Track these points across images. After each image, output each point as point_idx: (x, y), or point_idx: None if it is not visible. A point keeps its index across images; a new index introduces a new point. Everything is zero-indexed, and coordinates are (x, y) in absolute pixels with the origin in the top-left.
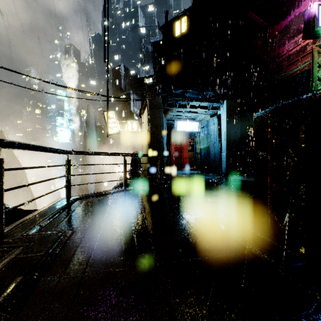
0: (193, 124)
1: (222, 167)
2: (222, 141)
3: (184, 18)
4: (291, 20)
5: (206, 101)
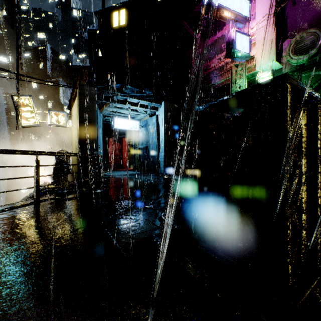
0: (132, 123)
1: (161, 167)
2: (161, 142)
3: (123, 11)
4: (216, 39)
5: (145, 100)
